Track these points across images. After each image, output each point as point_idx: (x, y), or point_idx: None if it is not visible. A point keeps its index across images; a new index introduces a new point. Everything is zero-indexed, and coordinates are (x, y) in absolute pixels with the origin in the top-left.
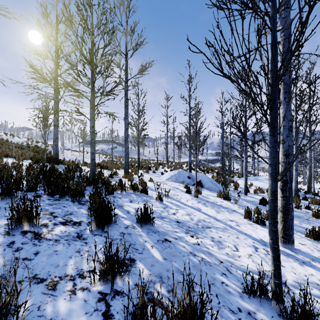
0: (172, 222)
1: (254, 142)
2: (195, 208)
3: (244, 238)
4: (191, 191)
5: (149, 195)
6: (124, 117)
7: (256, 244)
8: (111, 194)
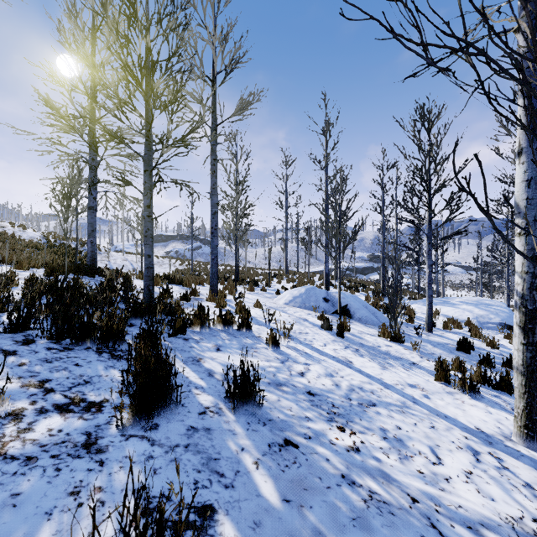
0: (298, 395)
1: (512, 223)
2: (342, 361)
3: (446, 427)
4: (331, 325)
5: (253, 335)
6: (210, 192)
7: (473, 441)
8: (180, 334)
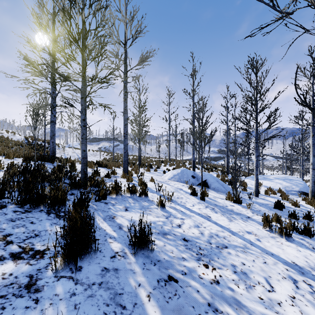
0: (177, 241)
1: None
2: (204, 216)
3: (273, 262)
4: (196, 193)
5: (149, 199)
6: (123, 112)
7: (291, 272)
8: (103, 200)
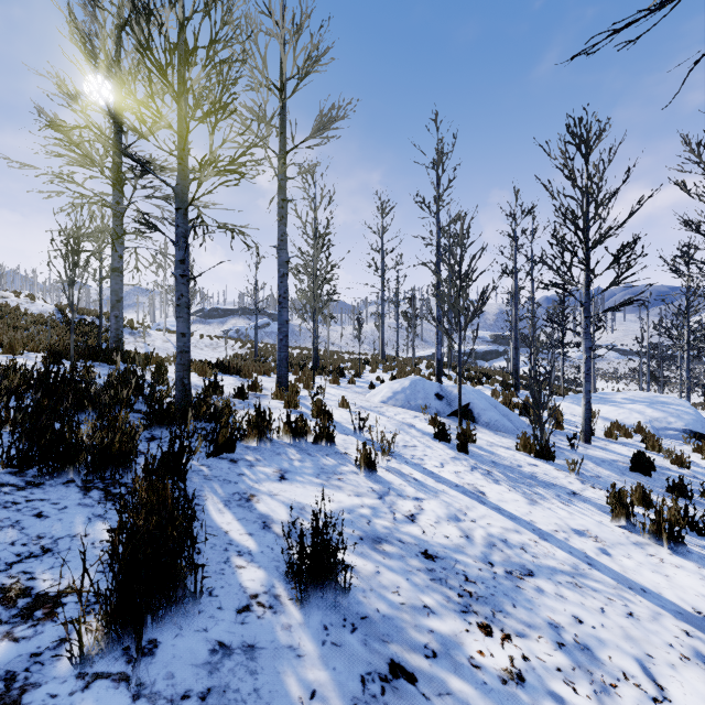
0: (409, 560)
1: None
2: (469, 492)
3: (650, 613)
4: (448, 434)
5: (337, 451)
6: (277, 246)
7: (700, 641)
8: (226, 453)
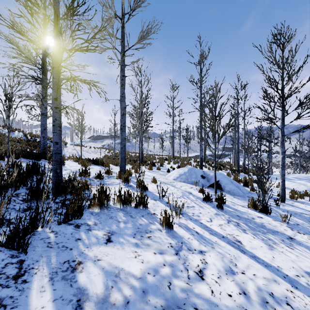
0: None
1: None
2: (232, 242)
3: None
4: (211, 199)
5: (149, 212)
6: (120, 99)
7: None
8: (75, 219)
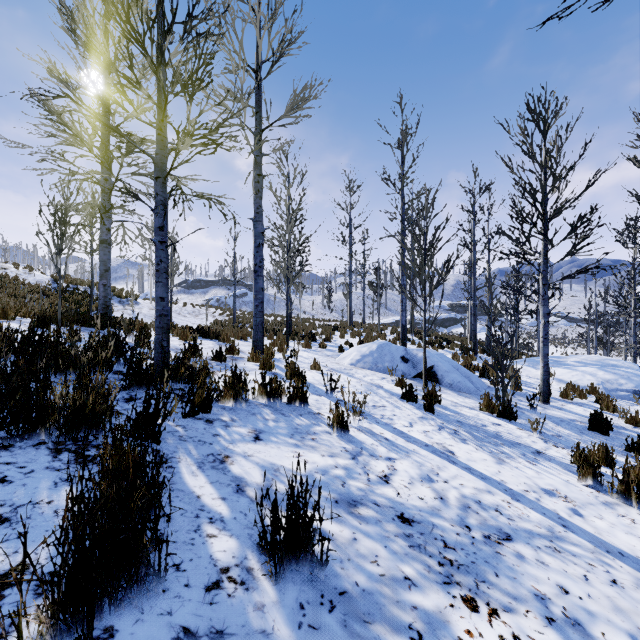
0: (386, 524)
1: None
2: (439, 451)
3: (633, 579)
4: (415, 395)
5: (310, 411)
6: (253, 218)
7: None
8: (202, 413)
